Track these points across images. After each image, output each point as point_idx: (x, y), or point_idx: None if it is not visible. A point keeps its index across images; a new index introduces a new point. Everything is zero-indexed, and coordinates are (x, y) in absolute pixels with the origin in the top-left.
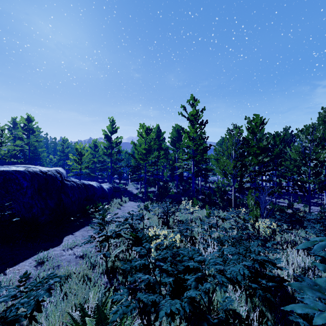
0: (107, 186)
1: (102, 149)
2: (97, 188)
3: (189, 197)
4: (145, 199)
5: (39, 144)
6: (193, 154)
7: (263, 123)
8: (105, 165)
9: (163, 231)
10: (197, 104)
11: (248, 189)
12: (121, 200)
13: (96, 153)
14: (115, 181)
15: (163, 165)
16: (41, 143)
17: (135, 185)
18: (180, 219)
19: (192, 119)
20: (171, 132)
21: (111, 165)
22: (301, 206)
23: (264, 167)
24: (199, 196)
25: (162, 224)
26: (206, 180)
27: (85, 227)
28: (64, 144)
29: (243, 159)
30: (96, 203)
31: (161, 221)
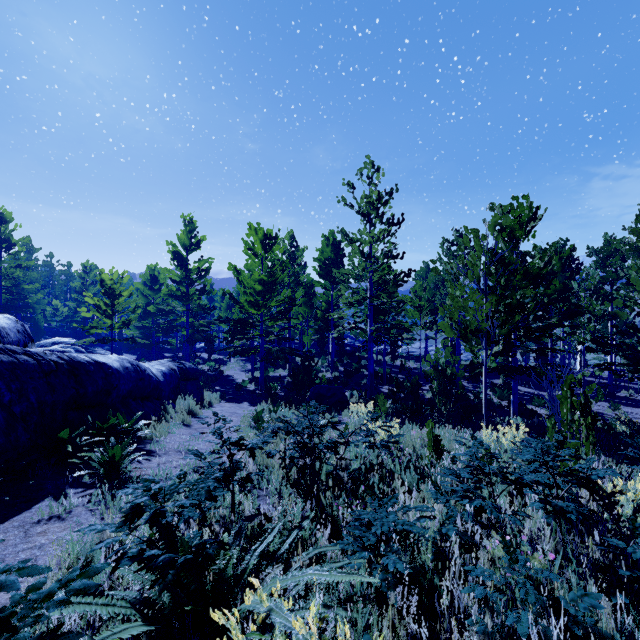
0: (162, 367)
1: (166, 285)
2: (121, 372)
3: (361, 390)
4: (262, 396)
5: (27, 276)
6: (371, 292)
7: (534, 217)
8: (174, 321)
9: (298, 618)
10: (379, 178)
11: (502, 371)
12: (201, 401)
13: (155, 294)
14: (201, 356)
15: (302, 322)
16: (30, 272)
17: (242, 363)
18: (352, 468)
19: (370, 211)
20: (321, 248)
21: (188, 320)
22: (604, 407)
23: (535, 320)
24: (383, 388)
25: (298, 491)
26: (395, 352)
27: (35, 507)
28: (87, 276)
29: (511, 292)
30: (105, 417)
31: (295, 473)
